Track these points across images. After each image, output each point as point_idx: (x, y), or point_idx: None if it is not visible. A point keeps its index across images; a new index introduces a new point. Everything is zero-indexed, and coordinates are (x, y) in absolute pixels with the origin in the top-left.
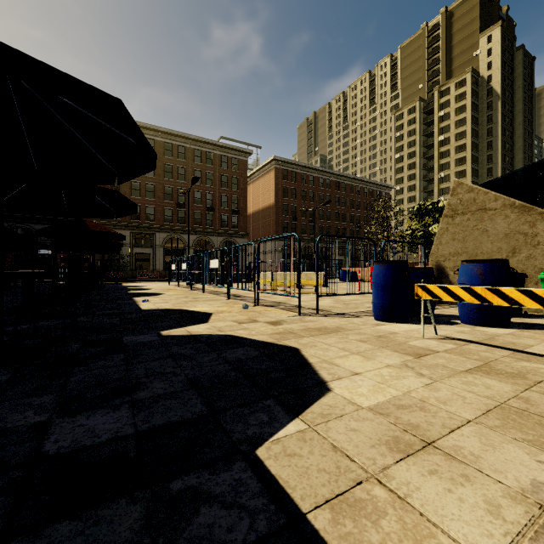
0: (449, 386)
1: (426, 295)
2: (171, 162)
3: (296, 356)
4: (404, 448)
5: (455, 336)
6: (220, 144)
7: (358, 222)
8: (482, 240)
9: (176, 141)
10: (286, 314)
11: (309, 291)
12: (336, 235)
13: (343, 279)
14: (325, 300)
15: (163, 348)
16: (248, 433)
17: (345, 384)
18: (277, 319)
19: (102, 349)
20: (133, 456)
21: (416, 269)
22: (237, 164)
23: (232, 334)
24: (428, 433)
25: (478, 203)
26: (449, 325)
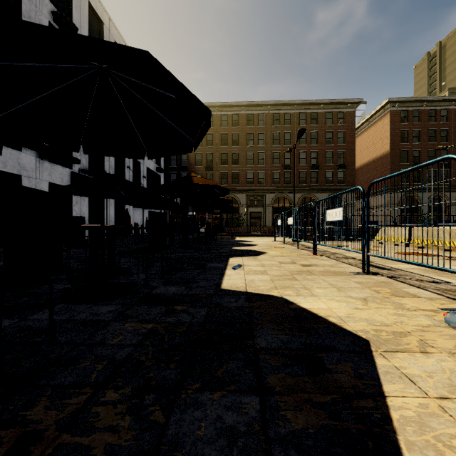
0: None
1: None
2: (278, 130)
3: None
4: None
5: None
6: (325, 102)
7: None
8: None
9: (282, 110)
10: None
11: None
12: None
13: None
14: None
15: None
16: None
17: None
18: None
19: None
20: None
21: None
22: (343, 117)
23: None
24: None
25: None
26: None
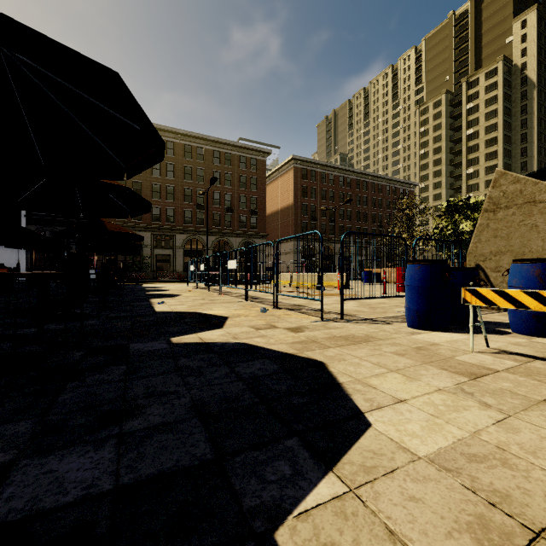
0: (530, 424)
1: (476, 300)
2: (190, 164)
3: (322, 373)
4: (499, 541)
5: (511, 349)
6: (239, 145)
7: (380, 221)
8: (530, 236)
9: (195, 143)
10: (308, 319)
11: (331, 293)
12: (362, 233)
13: (365, 280)
14: (348, 303)
15: (170, 358)
16: (264, 498)
17: (388, 417)
18: (298, 324)
19: (104, 359)
20: (101, 533)
21: (456, 269)
22: (256, 164)
23: (248, 342)
24: (529, 512)
25: (525, 195)
26: (498, 334)
